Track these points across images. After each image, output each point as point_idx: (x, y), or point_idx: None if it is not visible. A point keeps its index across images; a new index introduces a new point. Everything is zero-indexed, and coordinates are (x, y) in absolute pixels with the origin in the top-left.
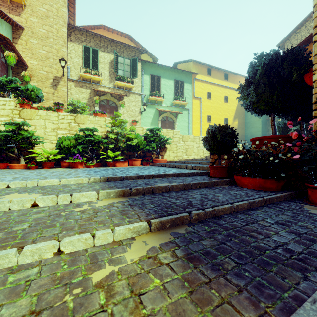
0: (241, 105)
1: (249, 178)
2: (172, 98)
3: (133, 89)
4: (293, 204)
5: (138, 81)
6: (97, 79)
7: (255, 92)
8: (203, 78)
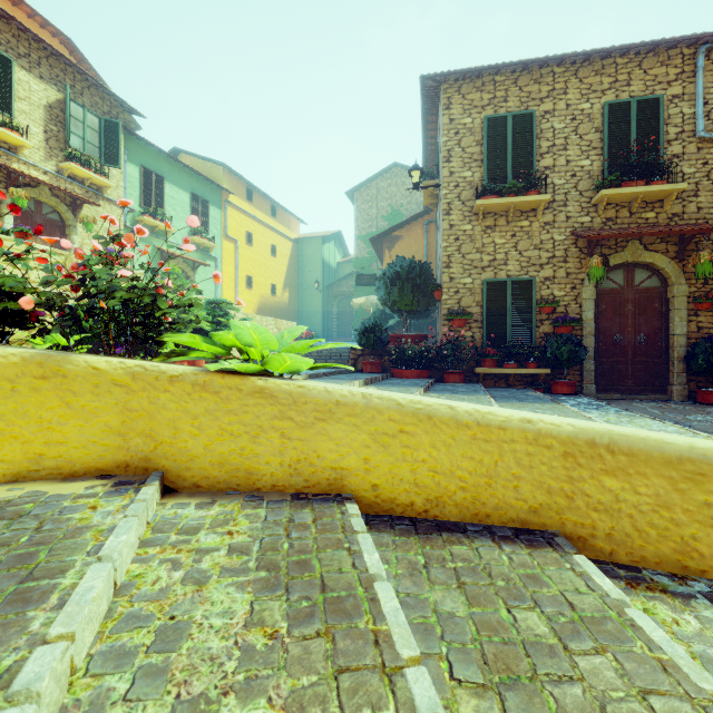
0: (380, 300)
1: (411, 370)
2: (186, 230)
3: (108, 192)
4: (443, 384)
5: (118, 176)
6: (16, 140)
7: (399, 293)
8: (241, 203)
